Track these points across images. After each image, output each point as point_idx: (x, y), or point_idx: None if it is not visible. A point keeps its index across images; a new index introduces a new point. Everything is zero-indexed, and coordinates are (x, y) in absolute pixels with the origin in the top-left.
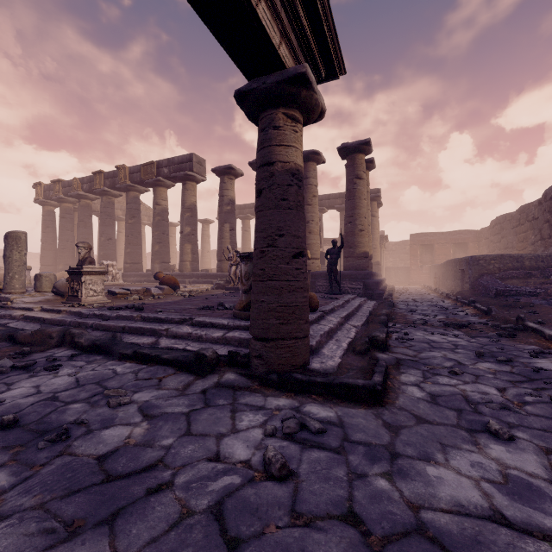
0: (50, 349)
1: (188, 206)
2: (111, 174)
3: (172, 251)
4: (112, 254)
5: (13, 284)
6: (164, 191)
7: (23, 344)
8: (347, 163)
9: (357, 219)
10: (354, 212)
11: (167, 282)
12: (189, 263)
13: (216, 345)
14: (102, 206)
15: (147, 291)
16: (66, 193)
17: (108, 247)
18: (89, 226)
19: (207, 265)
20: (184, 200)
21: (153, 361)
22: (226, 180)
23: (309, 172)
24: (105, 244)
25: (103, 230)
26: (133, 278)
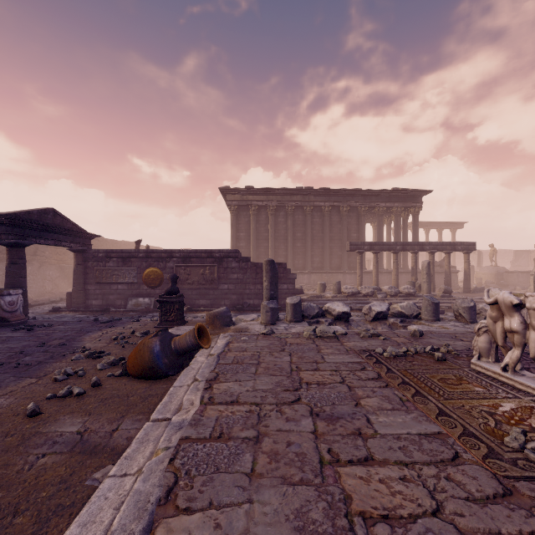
0: None
1: None
2: None
3: None
4: None
5: None
6: None
7: None
8: None
9: None
10: None
11: None
12: None
13: None
14: None
15: None
16: None
17: None
18: None
19: None
20: None
21: None
22: None
23: None
24: None
25: None
26: None
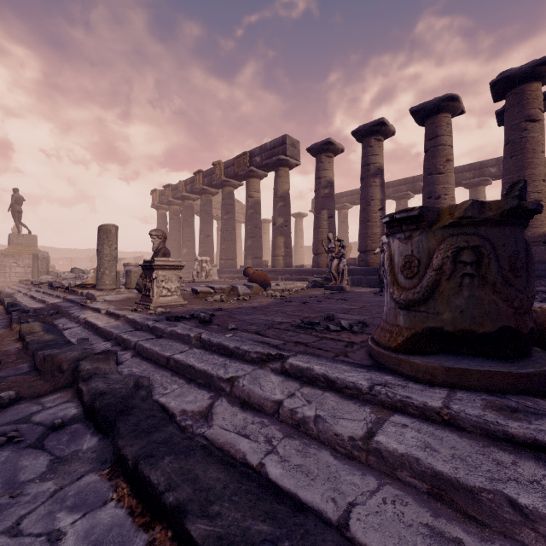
0: (52, 393)
1: (280, 195)
2: (209, 172)
3: (266, 247)
4: (210, 251)
5: (104, 280)
6: (256, 183)
7: (39, 372)
8: (507, 102)
9: (529, 184)
10: (522, 174)
11: (256, 279)
12: (281, 258)
13: (349, 471)
14: (201, 205)
15: (234, 289)
16: (174, 196)
17: (206, 244)
18: (191, 225)
19: (300, 261)
20: (276, 189)
21: (167, 521)
22: (323, 159)
23: (439, 127)
24: (204, 241)
25: (202, 228)
26: (227, 274)
